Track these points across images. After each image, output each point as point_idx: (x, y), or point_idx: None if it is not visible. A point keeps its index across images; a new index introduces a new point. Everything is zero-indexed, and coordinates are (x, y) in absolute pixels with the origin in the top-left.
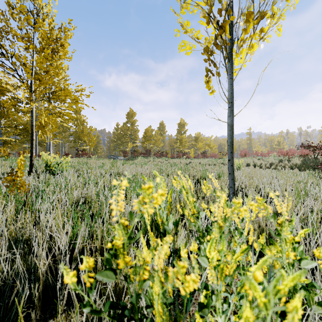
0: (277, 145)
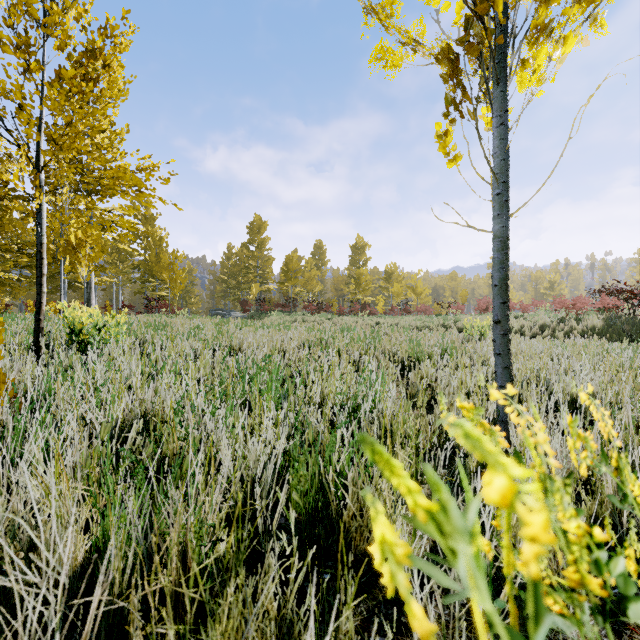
0: (549, 289)
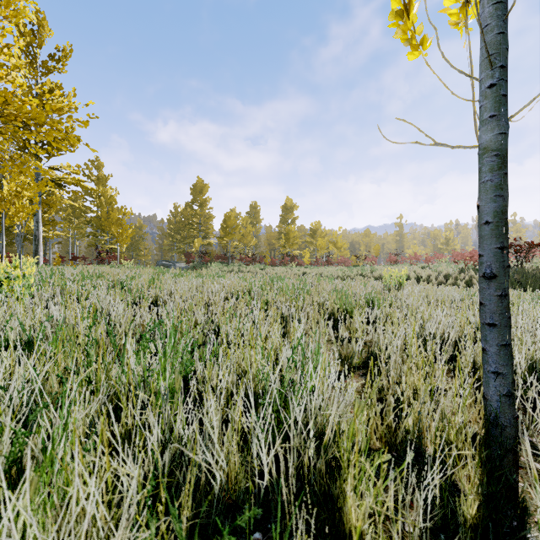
0: (445, 244)
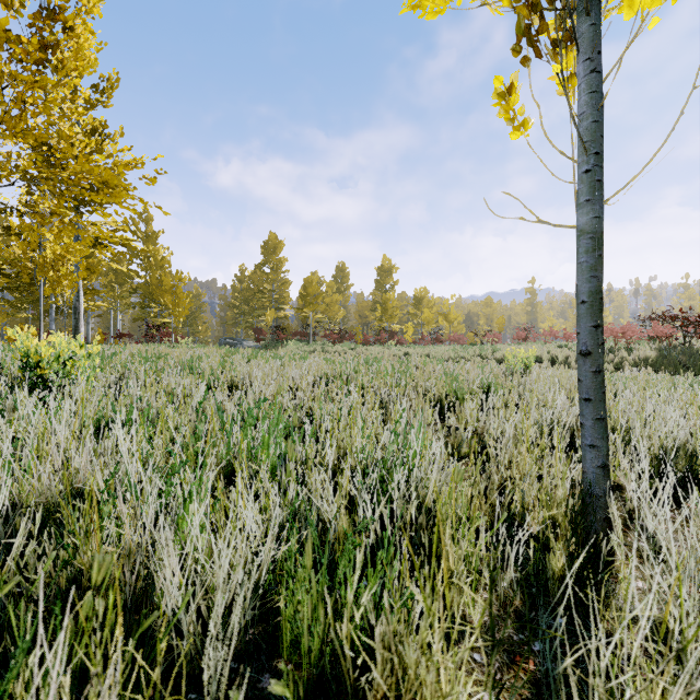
0: None
